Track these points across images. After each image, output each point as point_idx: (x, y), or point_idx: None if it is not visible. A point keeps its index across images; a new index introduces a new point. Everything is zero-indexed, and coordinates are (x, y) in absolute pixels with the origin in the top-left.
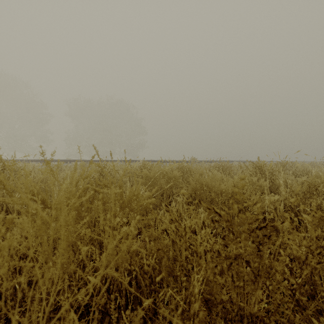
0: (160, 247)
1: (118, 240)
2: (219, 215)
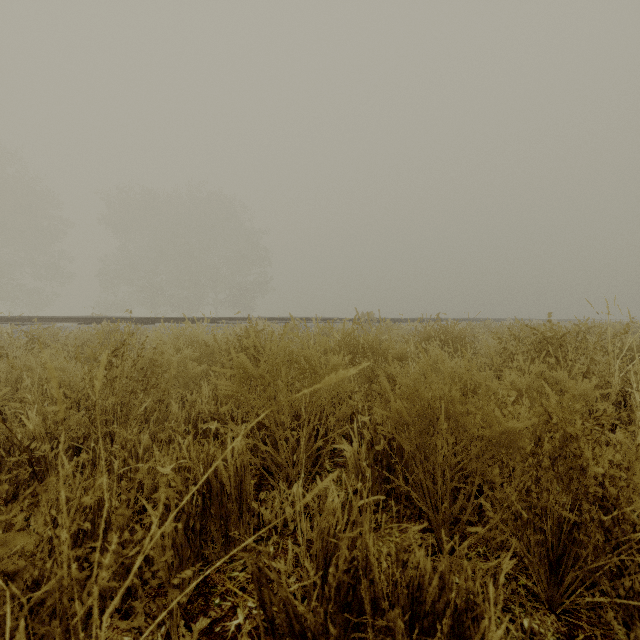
0: None
1: None
2: None
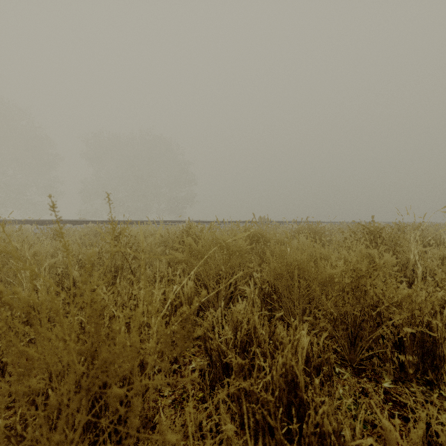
0: None
1: None
2: None
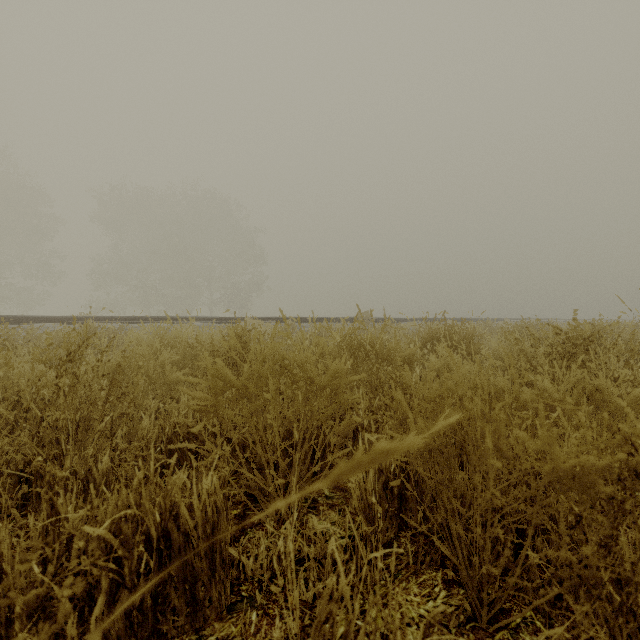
0: None
1: None
2: None
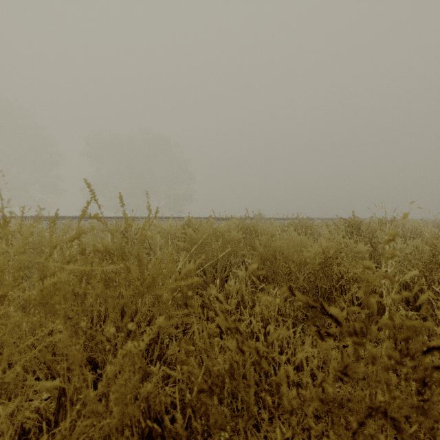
0: (203, 387)
1: (110, 376)
2: (336, 322)
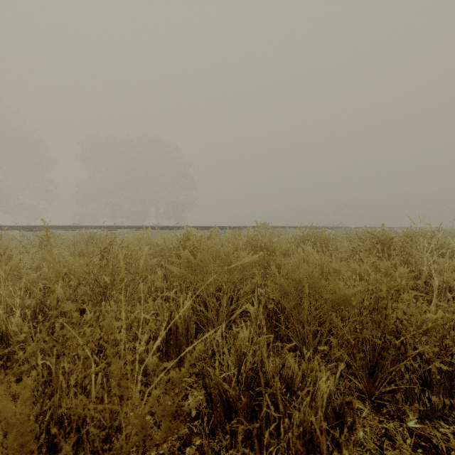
0: None
1: None
2: None
